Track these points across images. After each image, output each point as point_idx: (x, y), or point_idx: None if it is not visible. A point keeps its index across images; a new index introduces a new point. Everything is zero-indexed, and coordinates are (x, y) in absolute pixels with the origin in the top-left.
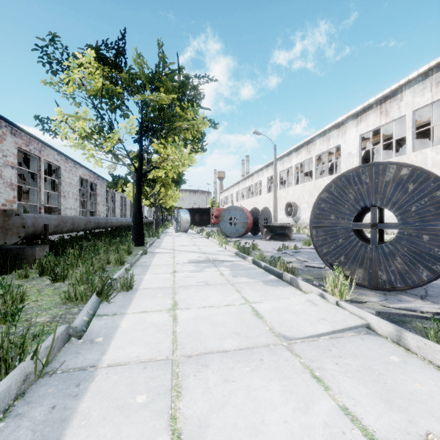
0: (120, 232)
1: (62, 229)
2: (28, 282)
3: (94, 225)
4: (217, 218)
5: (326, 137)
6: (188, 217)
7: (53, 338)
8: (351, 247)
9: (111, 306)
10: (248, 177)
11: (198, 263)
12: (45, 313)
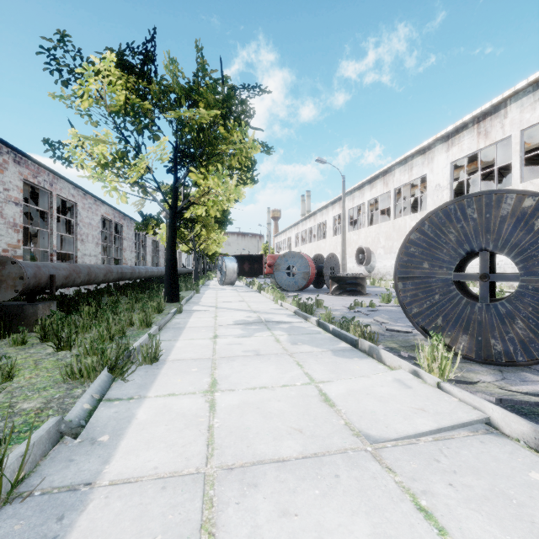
0: (151, 284)
1: (74, 281)
2: (25, 350)
3: (117, 276)
4: (271, 267)
5: (408, 165)
6: (234, 266)
7: (26, 444)
8: (452, 306)
9: (127, 386)
10: (309, 217)
11: (246, 325)
12: (37, 395)
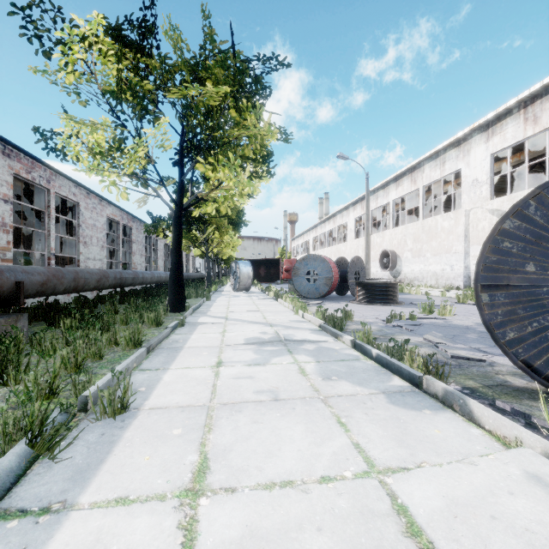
0: (159, 290)
1: (54, 288)
2: None
3: (114, 282)
4: (288, 272)
5: (440, 159)
6: (249, 271)
7: None
8: None
9: (53, 474)
10: (328, 219)
11: (261, 345)
12: None
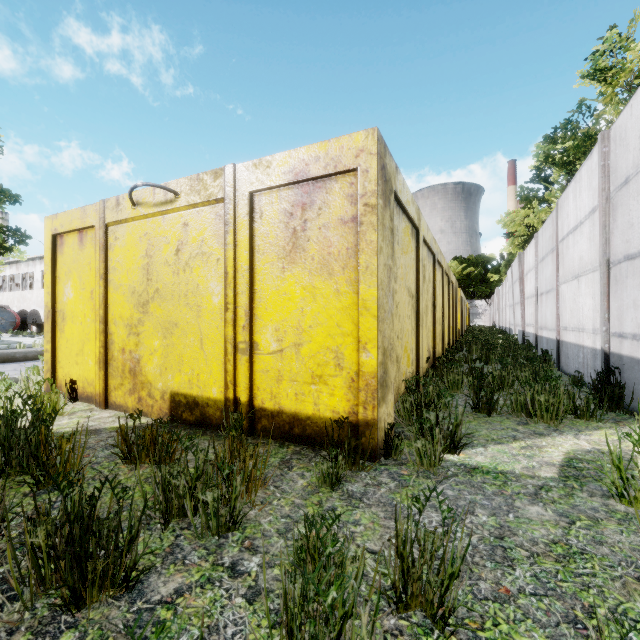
0: None
1: None
2: None
3: None
4: None
5: None
6: None
7: None
8: None
9: None
10: (10, 263)
11: None
12: None
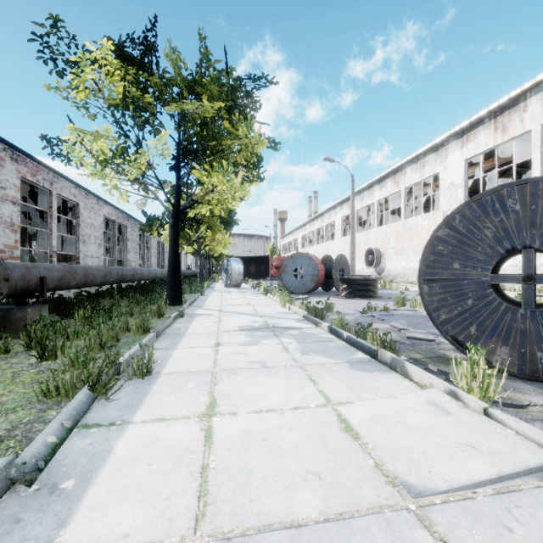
0: (154, 286)
1: (69, 283)
2: (6, 359)
3: (117, 278)
4: (278, 269)
5: (420, 163)
6: (240, 268)
7: None
8: (488, 313)
9: (110, 408)
10: (317, 218)
11: (252, 331)
12: (3, 419)
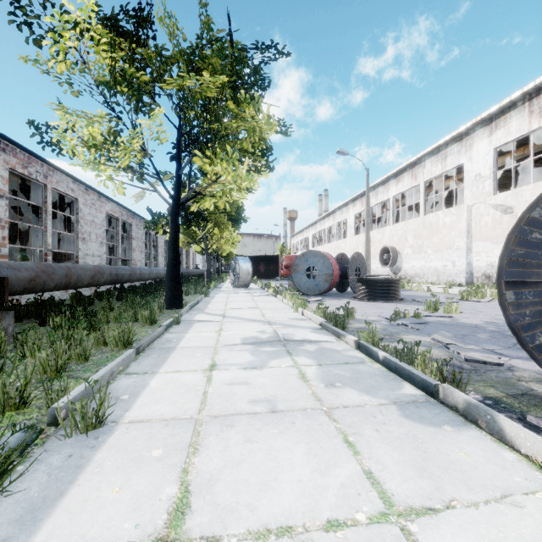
0: (158, 286)
1: (44, 284)
2: None
3: (110, 278)
4: (288, 268)
5: (441, 154)
6: (249, 267)
7: None
8: None
9: None
10: (328, 215)
11: (258, 345)
12: None
